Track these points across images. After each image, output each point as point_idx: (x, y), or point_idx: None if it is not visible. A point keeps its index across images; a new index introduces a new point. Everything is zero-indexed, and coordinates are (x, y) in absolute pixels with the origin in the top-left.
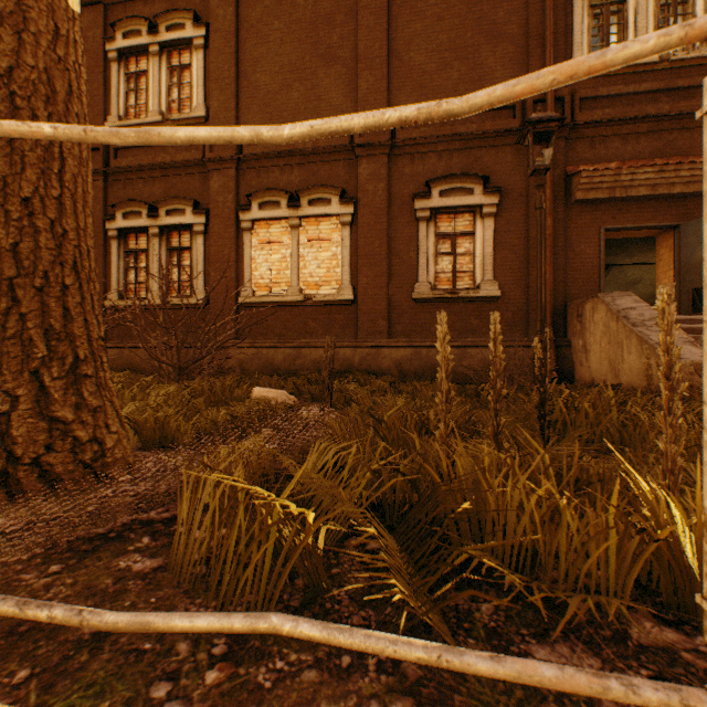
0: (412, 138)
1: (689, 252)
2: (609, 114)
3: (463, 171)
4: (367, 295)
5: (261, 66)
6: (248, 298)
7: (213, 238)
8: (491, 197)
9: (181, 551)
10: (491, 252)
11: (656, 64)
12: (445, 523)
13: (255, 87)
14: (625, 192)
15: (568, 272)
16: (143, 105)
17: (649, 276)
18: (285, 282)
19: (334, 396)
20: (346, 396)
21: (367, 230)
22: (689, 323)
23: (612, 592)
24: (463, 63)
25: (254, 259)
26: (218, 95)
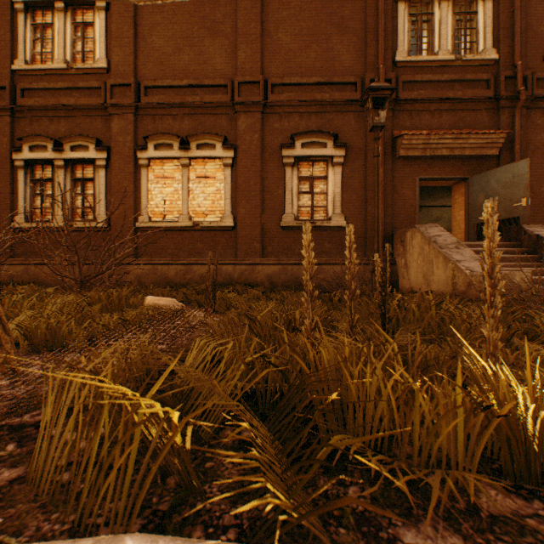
0: (280, 100)
1: (475, 197)
2: (422, 94)
3: (319, 129)
4: (245, 223)
5: (156, 31)
6: (145, 223)
7: (114, 171)
8: (339, 150)
9: (42, 460)
10: (339, 192)
11: (453, 62)
12: (315, 412)
13: (151, 48)
14: (433, 152)
15: (394, 209)
16: (49, 53)
17: (446, 215)
18: (177, 210)
19: (217, 302)
20: (227, 302)
21: (245, 171)
22: (476, 247)
23: (461, 465)
24: (319, 46)
25: (150, 190)
26: (118, 51)
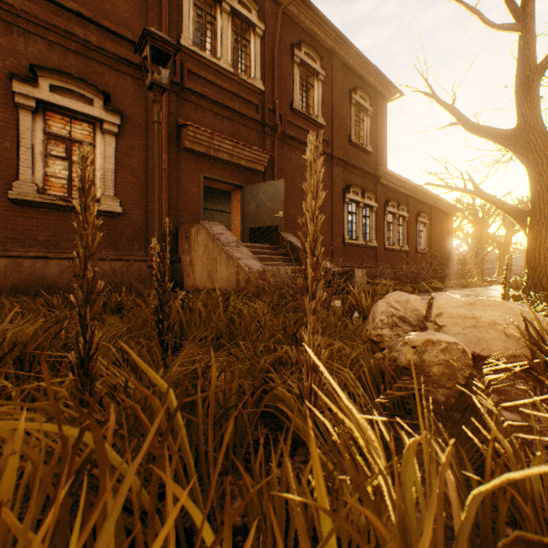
0: (9, 2)
1: (249, 204)
2: (207, 92)
3: (82, 77)
4: None
5: None
6: None
7: None
8: (113, 115)
9: None
10: (113, 169)
11: (233, 75)
12: None
13: None
14: (216, 154)
15: (180, 203)
16: None
17: (226, 220)
18: None
19: None
20: None
21: None
22: (251, 248)
23: None
24: None
25: None
26: None
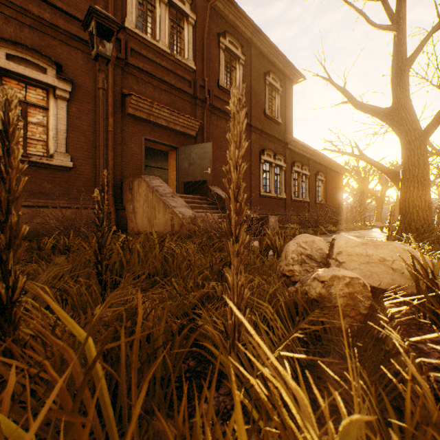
0: None
1: (183, 163)
2: (147, 68)
3: (36, 49)
4: None
5: None
6: None
7: None
8: (64, 83)
9: None
10: (65, 129)
11: (170, 55)
12: None
13: None
14: (156, 120)
15: (124, 160)
16: None
17: (164, 176)
18: None
19: None
20: None
21: None
22: (184, 198)
23: None
24: None
25: None
26: None
